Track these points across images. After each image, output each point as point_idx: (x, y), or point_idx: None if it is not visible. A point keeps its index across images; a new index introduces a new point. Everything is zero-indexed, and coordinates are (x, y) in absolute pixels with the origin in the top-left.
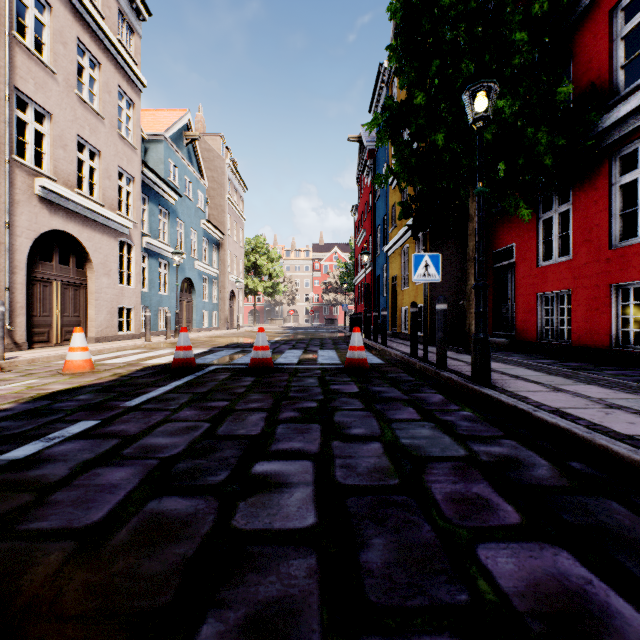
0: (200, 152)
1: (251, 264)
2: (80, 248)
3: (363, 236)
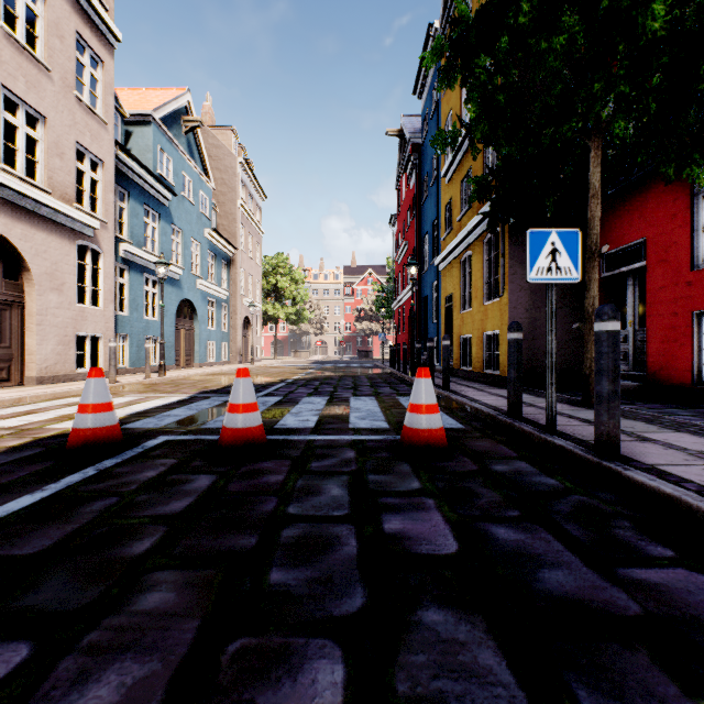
0: (207, 149)
1: (271, 286)
2: (11, 250)
3: (405, 250)
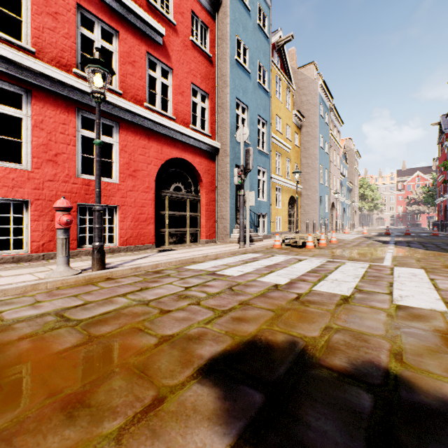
0: None
1: (360, 194)
2: (332, 205)
3: (442, 178)
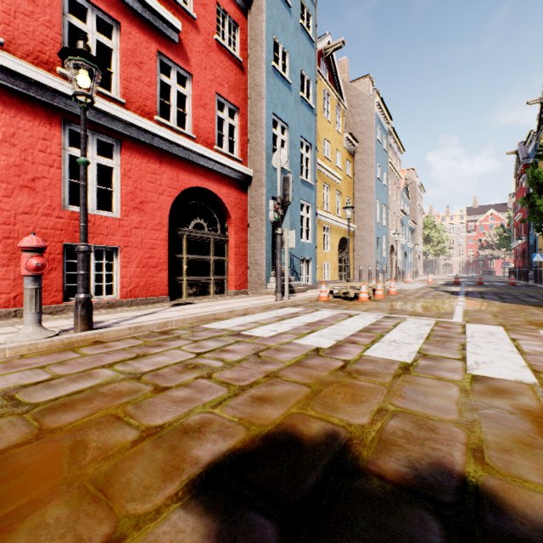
0: None
1: (424, 236)
2: (392, 248)
3: (519, 217)
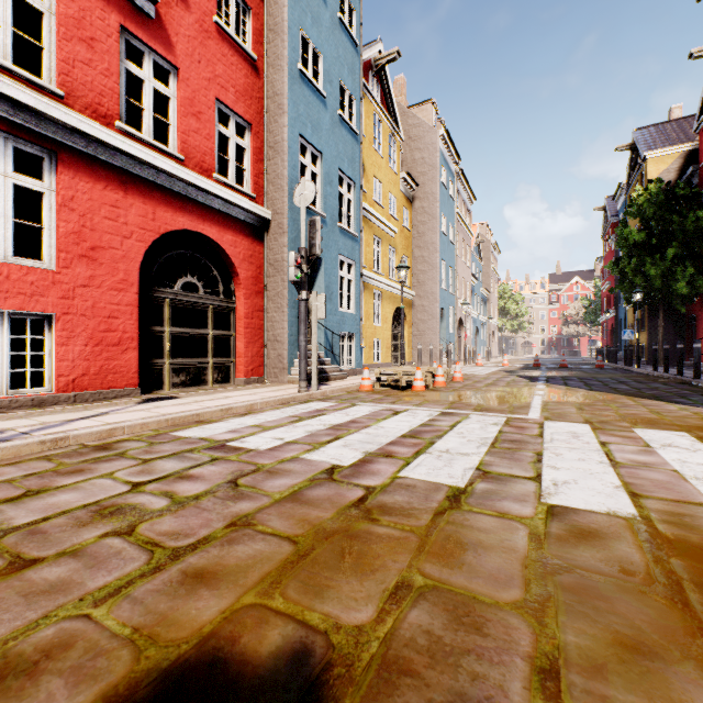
0: None
1: (500, 307)
2: (460, 322)
3: (607, 286)
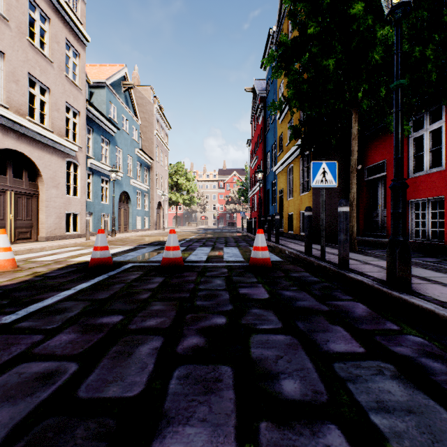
0: (135, 99)
1: (174, 183)
2: (32, 165)
3: (256, 161)
